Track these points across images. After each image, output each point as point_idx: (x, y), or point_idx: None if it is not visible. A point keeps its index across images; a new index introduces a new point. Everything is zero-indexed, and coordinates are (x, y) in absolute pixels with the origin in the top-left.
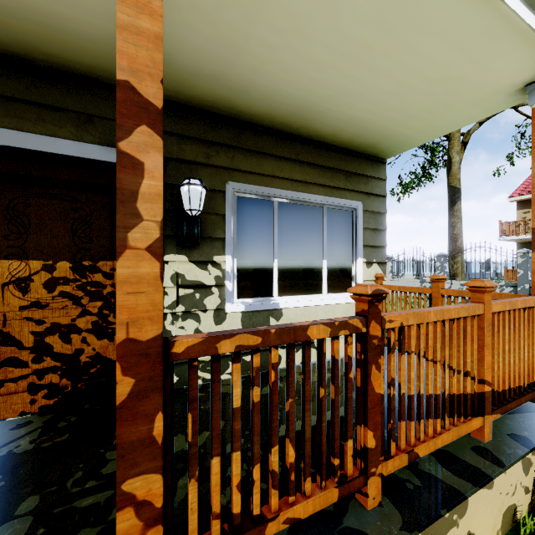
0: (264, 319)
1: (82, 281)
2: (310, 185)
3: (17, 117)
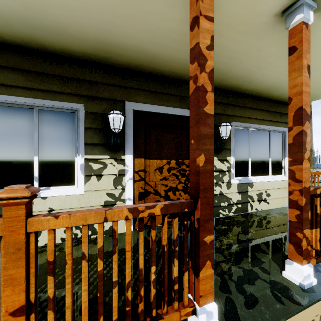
0: (246, 187)
1: (179, 168)
2: (264, 121)
3: (162, 100)
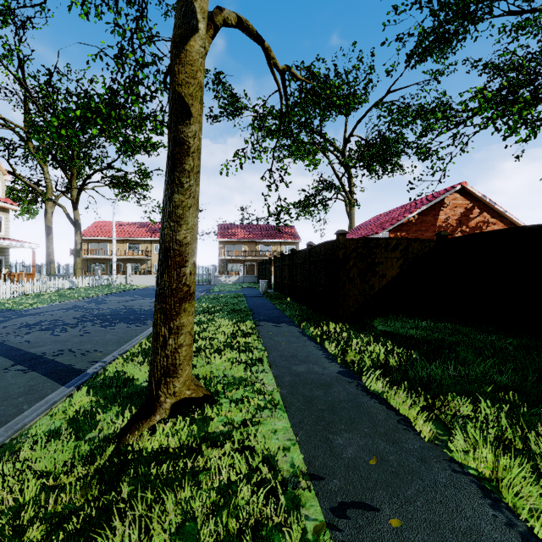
0: None
1: None
2: None
3: None
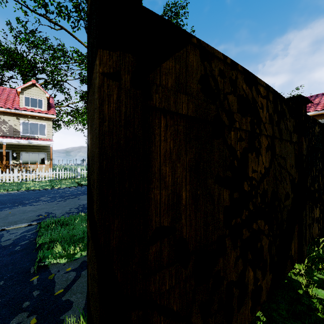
0: (27, 168)
1: (2, 163)
2: (35, 151)
3: None
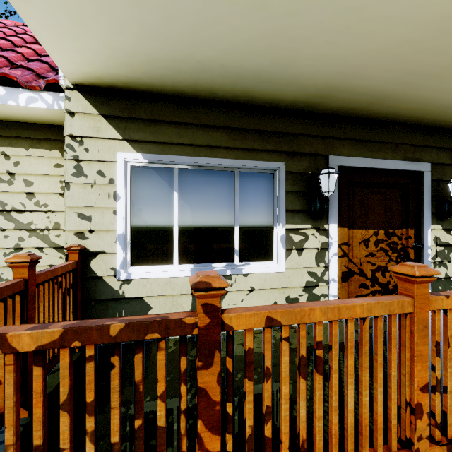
0: None
1: (388, 241)
2: None
3: (370, 151)
